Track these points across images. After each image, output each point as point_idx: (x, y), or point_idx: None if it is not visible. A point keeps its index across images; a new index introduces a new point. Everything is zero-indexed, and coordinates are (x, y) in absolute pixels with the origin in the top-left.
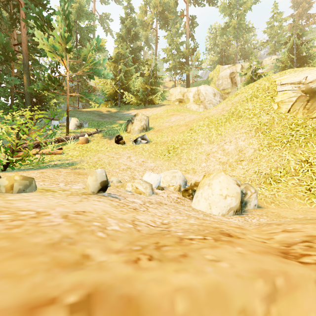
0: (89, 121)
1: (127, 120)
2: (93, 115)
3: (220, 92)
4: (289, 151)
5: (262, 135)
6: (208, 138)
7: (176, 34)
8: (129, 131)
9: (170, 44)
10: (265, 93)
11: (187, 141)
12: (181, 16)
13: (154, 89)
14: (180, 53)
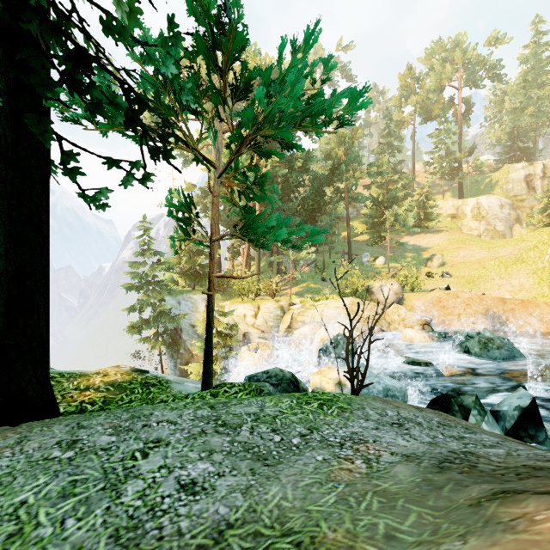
0: (382, 255)
1: (426, 258)
2: (376, 247)
3: (510, 198)
4: (547, 287)
5: (536, 276)
6: (499, 276)
7: (444, 132)
8: (429, 267)
9: (437, 146)
10: (544, 246)
11: (482, 276)
12: (451, 106)
13: (427, 213)
14: (452, 157)
